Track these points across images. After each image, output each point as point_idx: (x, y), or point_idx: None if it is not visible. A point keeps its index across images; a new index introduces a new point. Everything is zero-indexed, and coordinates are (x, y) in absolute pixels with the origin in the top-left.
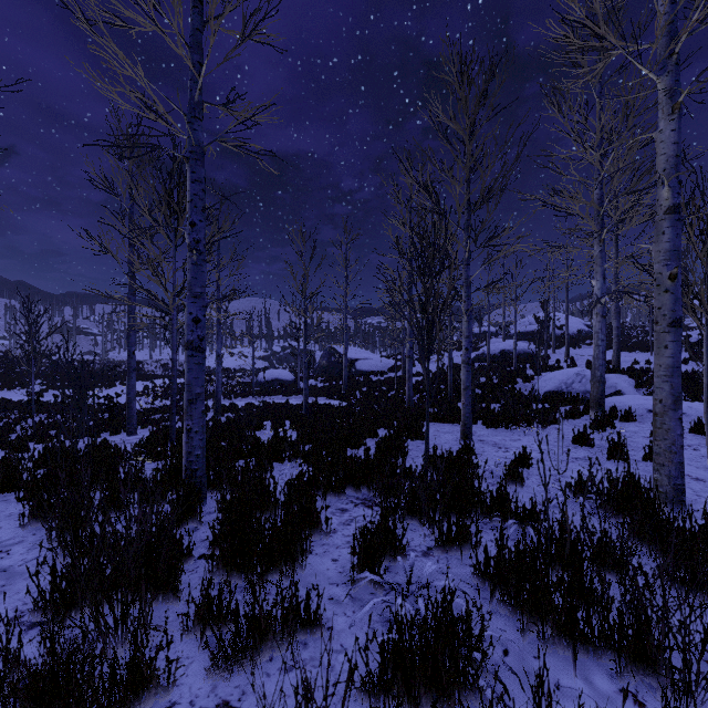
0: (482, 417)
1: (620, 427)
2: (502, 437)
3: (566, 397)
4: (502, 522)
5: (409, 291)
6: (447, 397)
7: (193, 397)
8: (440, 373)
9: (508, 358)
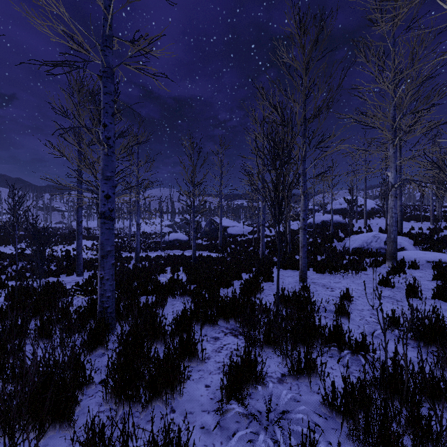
0: (312, 265)
1: (409, 273)
2: (328, 280)
3: (369, 252)
4: (338, 351)
5: (263, 181)
6: (287, 251)
7: (104, 253)
8: (282, 235)
9: (326, 226)
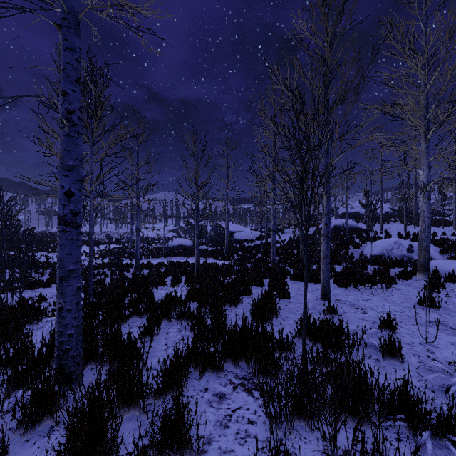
0: (331, 277)
1: (448, 287)
2: (354, 296)
3: (394, 261)
4: (409, 430)
5: (273, 182)
6: (299, 259)
7: (65, 274)
8: (292, 241)
9: (339, 231)
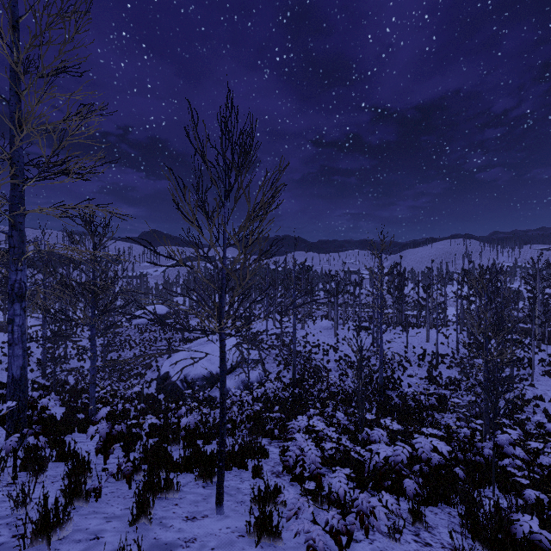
0: None
1: None
2: None
3: None
4: None
5: None
6: None
7: None
8: None
9: None
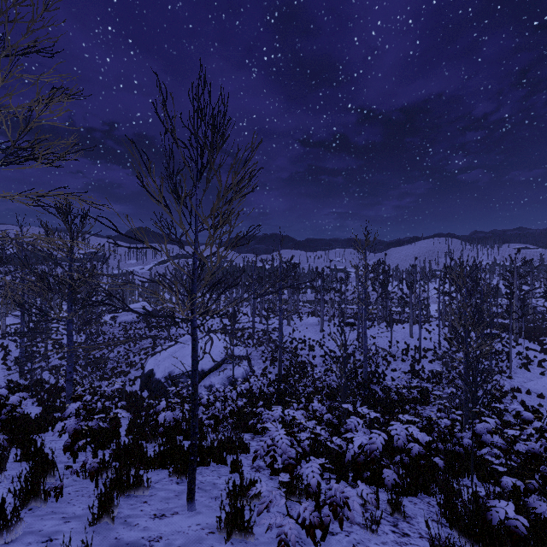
0: None
1: None
2: None
3: None
4: None
5: None
6: None
7: None
8: None
9: None
